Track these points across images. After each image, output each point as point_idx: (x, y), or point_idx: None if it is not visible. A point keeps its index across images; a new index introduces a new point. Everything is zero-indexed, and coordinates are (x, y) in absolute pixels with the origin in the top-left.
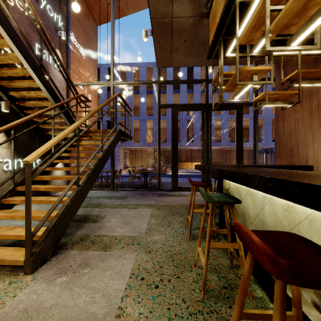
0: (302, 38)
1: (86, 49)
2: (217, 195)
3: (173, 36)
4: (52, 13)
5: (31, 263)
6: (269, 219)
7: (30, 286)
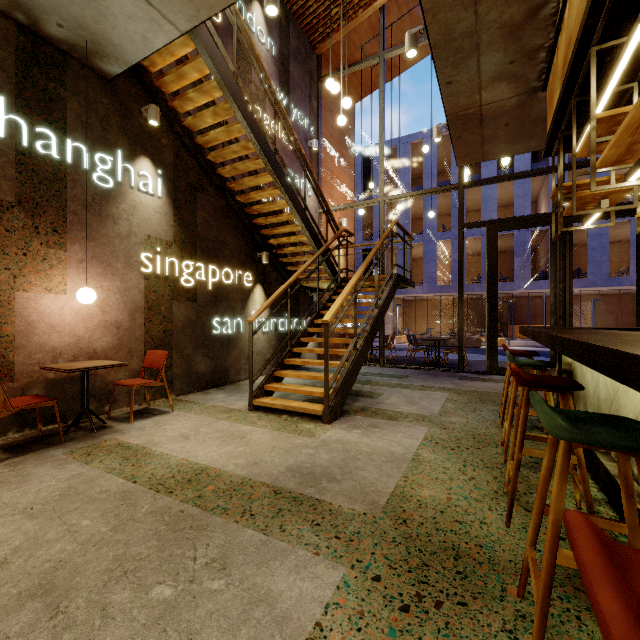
0: (638, 176)
1: (339, 150)
2: (529, 360)
3: (483, 125)
4: (303, 120)
5: (329, 414)
6: (602, 393)
7: (333, 430)
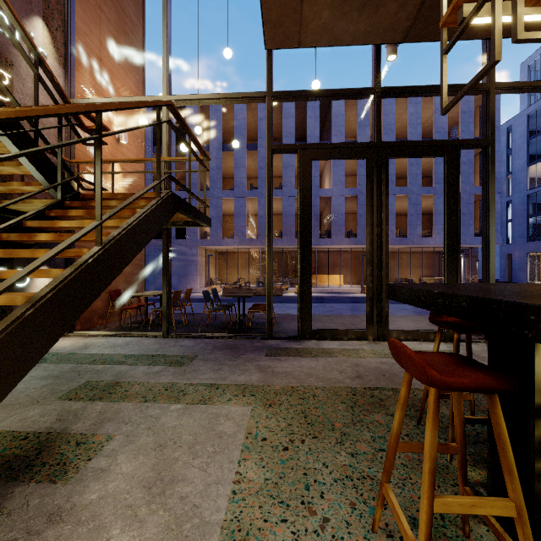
0: None
1: (116, 39)
2: None
3: None
4: None
5: None
6: None
7: None
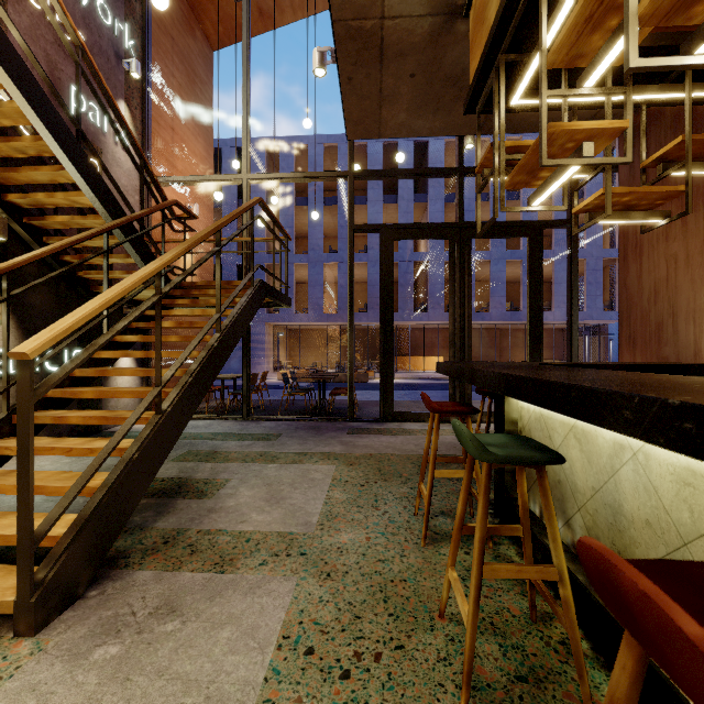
0: None
1: (187, 103)
2: (498, 440)
3: (384, 63)
4: (110, 18)
5: (33, 608)
6: (633, 503)
7: (26, 671)
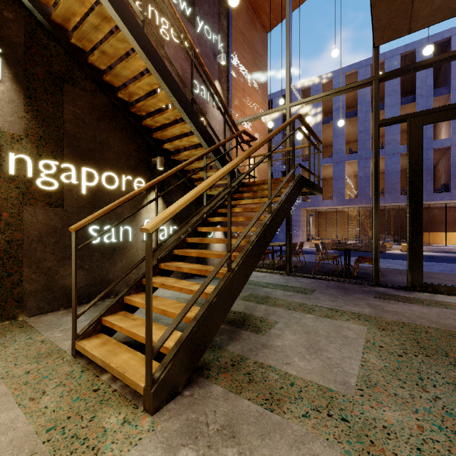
0: None
1: (251, 72)
2: None
3: None
4: (210, 34)
5: (152, 396)
6: None
7: (143, 445)
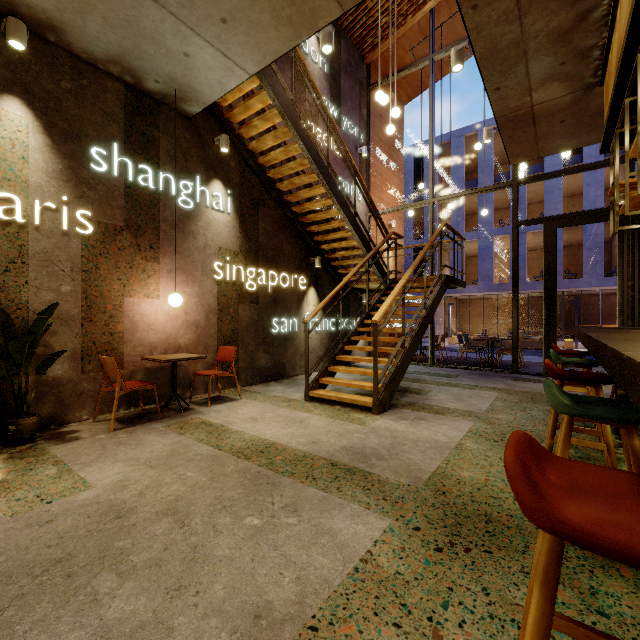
0: None
1: (388, 153)
2: (575, 359)
3: (536, 123)
4: (353, 128)
5: (378, 405)
6: None
7: (382, 420)
